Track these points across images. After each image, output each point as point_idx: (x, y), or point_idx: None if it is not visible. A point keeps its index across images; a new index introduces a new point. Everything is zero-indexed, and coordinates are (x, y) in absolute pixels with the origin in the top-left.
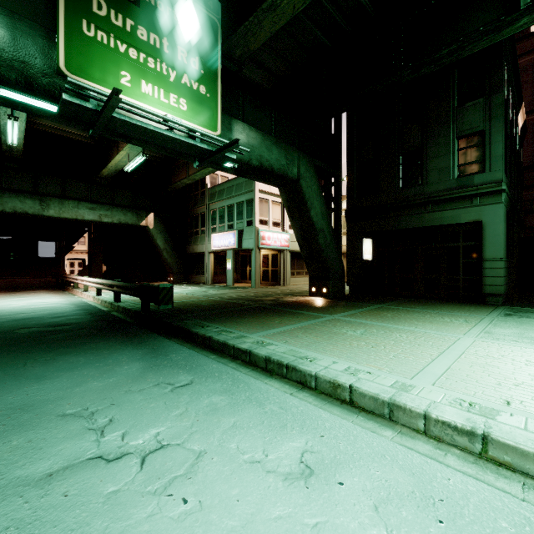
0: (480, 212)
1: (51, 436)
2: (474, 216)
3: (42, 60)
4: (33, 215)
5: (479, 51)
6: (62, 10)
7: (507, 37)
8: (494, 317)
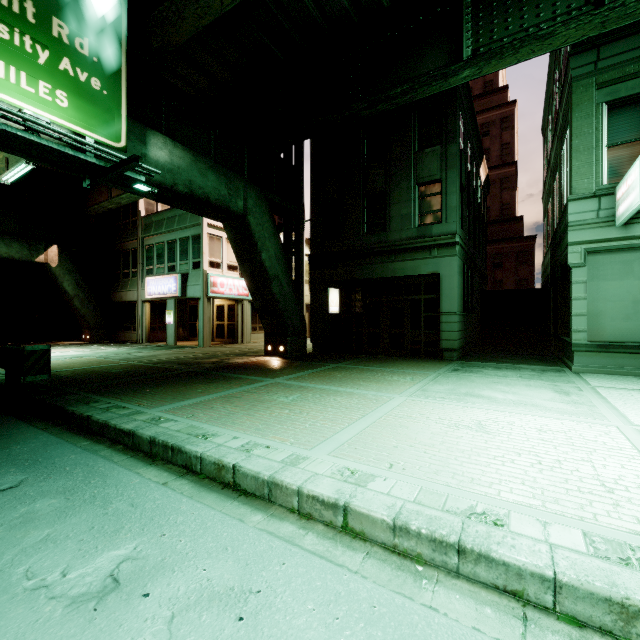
0: (437, 264)
1: None
2: (432, 268)
3: None
4: None
5: (437, 96)
6: None
7: (462, 88)
8: (441, 373)
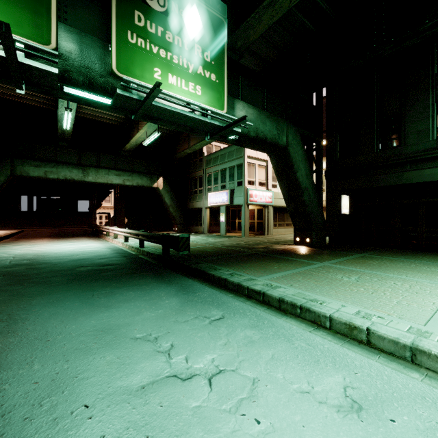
0: None
1: (132, 355)
2: None
3: (99, 65)
4: (78, 181)
5: None
6: (114, 25)
7: None
8: None
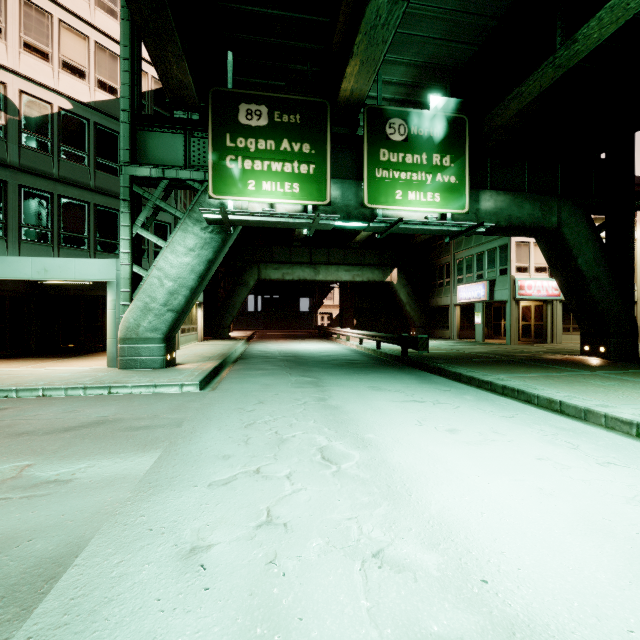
0: None
1: (391, 394)
2: None
3: (354, 200)
4: (309, 280)
5: None
6: (366, 169)
7: None
8: None
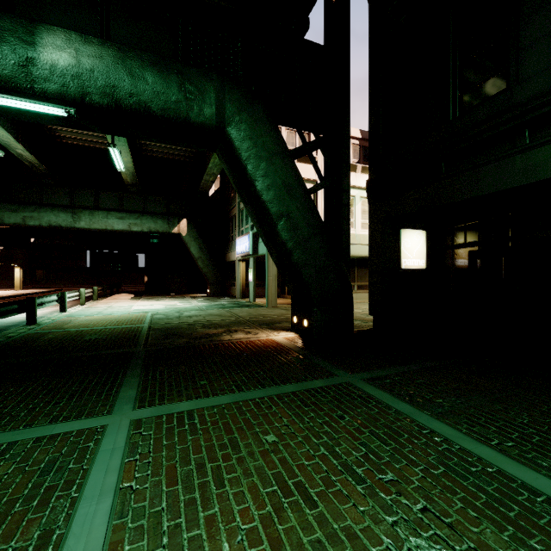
0: None
1: None
2: None
3: None
4: (69, 228)
5: None
6: None
7: None
8: None
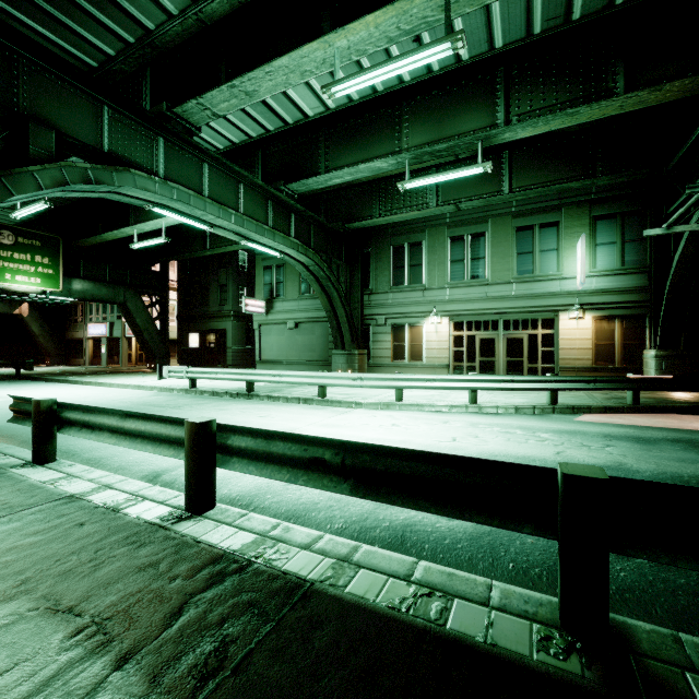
0: (226, 324)
1: None
2: (224, 326)
3: None
4: None
5: None
6: None
7: None
8: None
